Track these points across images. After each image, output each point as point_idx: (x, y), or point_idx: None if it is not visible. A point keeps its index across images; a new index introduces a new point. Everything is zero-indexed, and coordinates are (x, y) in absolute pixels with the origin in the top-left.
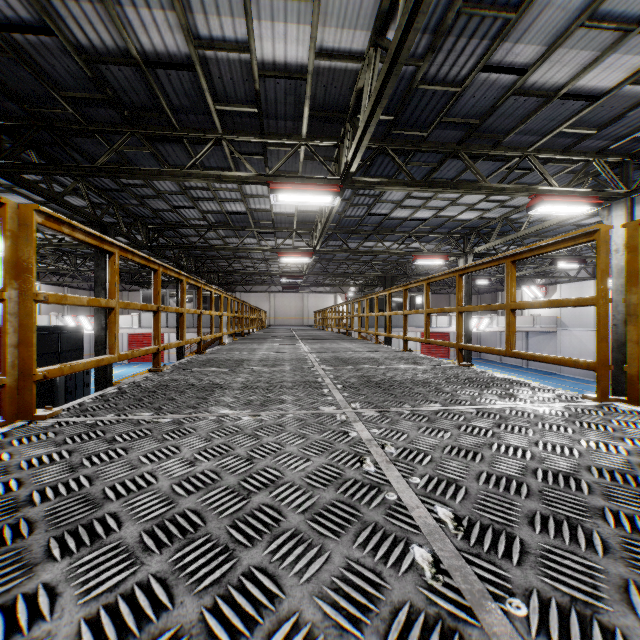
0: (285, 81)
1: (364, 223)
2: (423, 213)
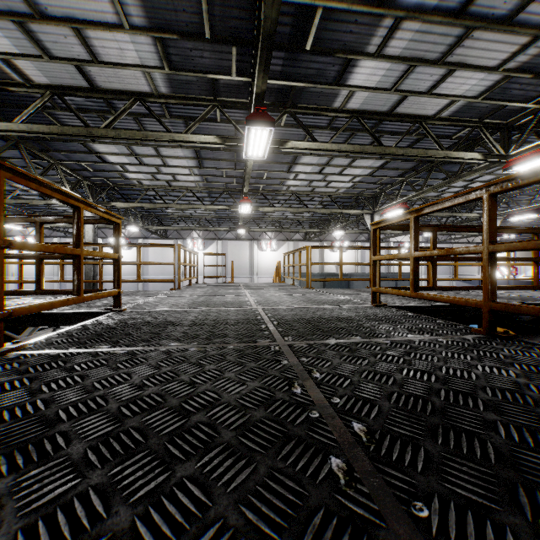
0: None
1: None
2: None
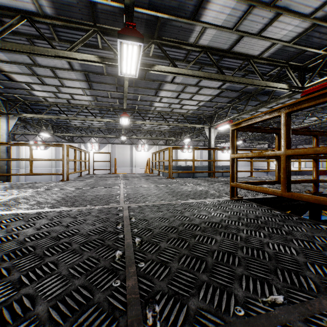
0: None
1: None
2: None
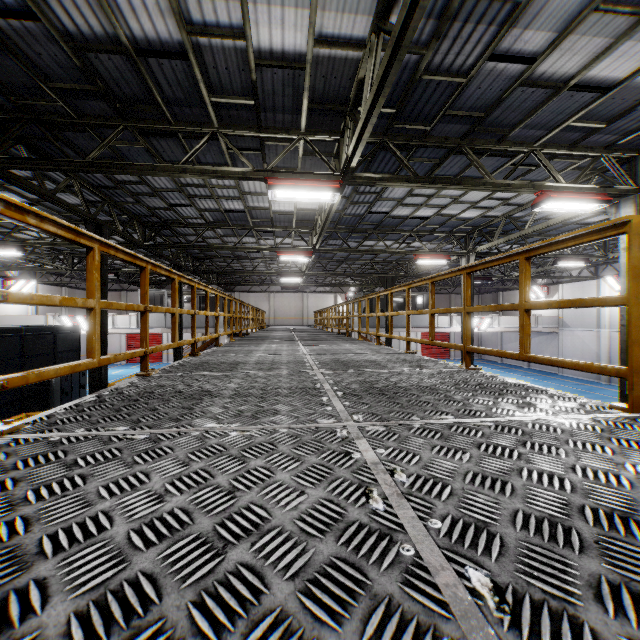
0: (283, 71)
1: (364, 222)
2: (425, 211)
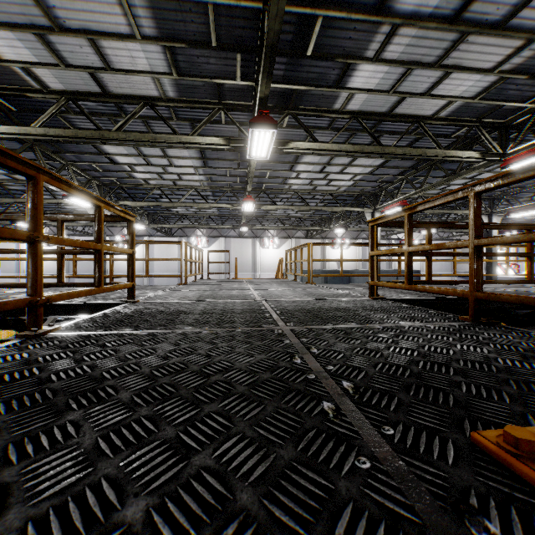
0: None
1: None
2: None
